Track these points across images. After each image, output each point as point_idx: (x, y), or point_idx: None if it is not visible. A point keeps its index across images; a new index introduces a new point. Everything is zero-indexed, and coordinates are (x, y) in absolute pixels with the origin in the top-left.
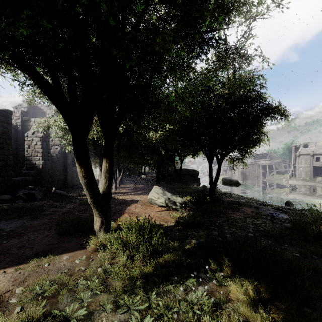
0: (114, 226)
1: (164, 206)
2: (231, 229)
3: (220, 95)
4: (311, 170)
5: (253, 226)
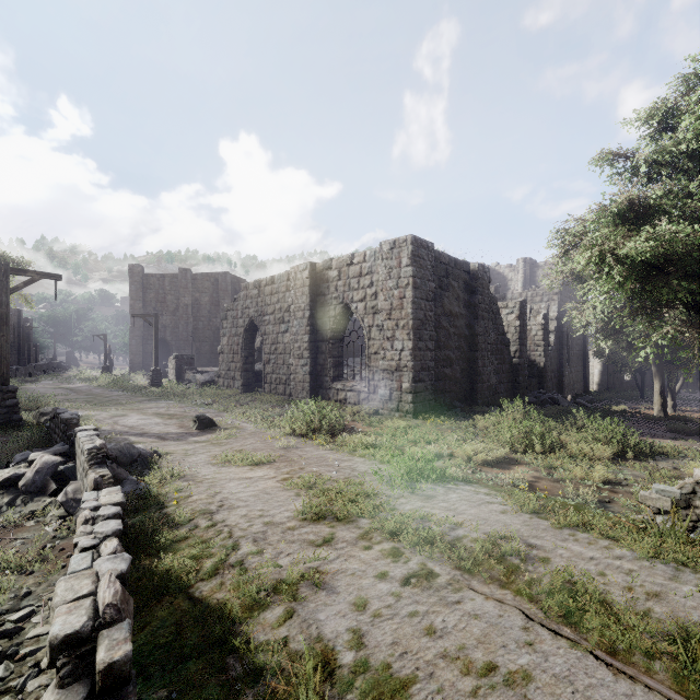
0: None
1: None
2: None
3: None
4: None
5: None
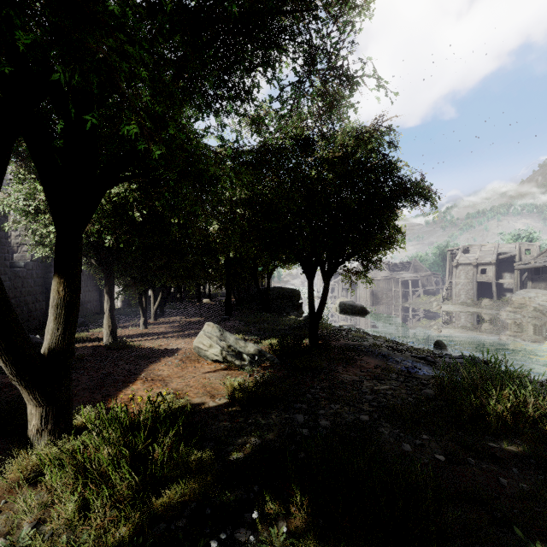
0: (90, 417)
1: (220, 360)
2: (331, 406)
3: (324, 159)
4: (474, 288)
5: (373, 397)
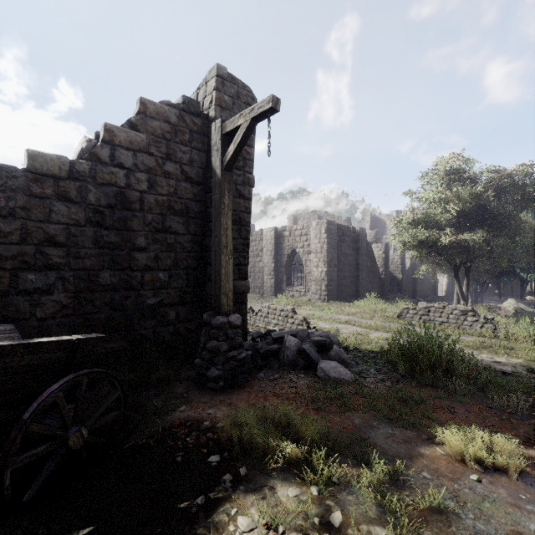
0: None
1: (514, 312)
2: None
3: None
4: None
5: None
